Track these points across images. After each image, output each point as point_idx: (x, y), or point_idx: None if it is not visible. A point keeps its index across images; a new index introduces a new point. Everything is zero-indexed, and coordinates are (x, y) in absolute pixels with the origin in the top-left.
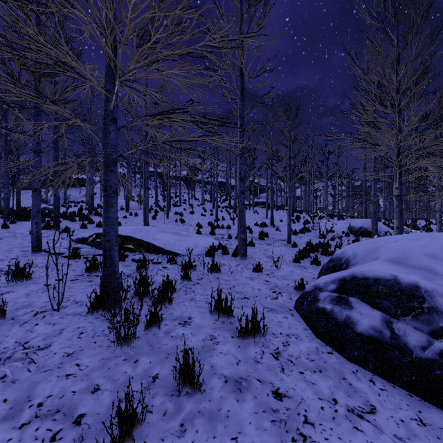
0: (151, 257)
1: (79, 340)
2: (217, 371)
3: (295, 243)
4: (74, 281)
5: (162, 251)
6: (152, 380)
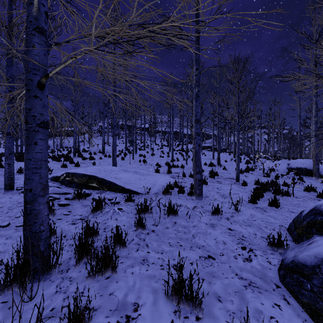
0: (112, 195)
1: None
2: None
3: (245, 182)
4: (19, 227)
5: (122, 190)
6: None
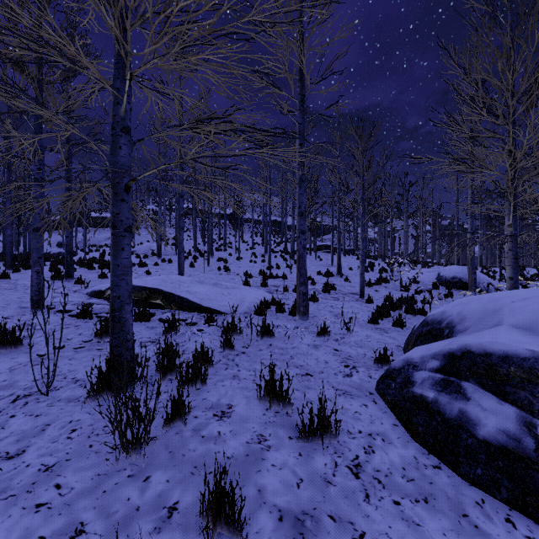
0: (185, 315)
1: (68, 442)
2: (267, 499)
3: (370, 297)
4: (78, 349)
5: (198, 308)
6: (167, 514)
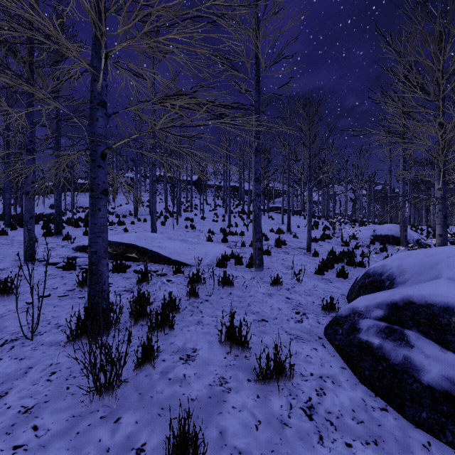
0: (156, 267)
1: (48, 384)
2: (228, 441)
3: (316, 251)
4: (62, 297)
5: (168, 261)
6: None
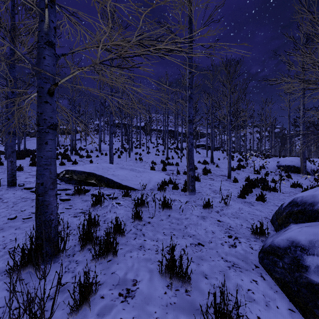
0: (110, 191)
1: None
2: None
3: (235, 178)
4: (26, 220)
5: (119, 186)
6: None
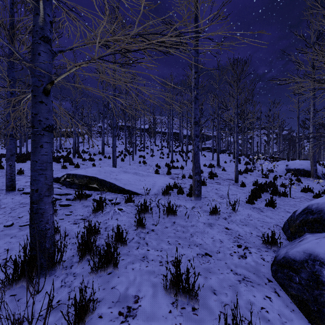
0: (112, 196)
1: None
2: None
3: (243, 183)
4: (23, 227)
5: (122, 191)
6: None
